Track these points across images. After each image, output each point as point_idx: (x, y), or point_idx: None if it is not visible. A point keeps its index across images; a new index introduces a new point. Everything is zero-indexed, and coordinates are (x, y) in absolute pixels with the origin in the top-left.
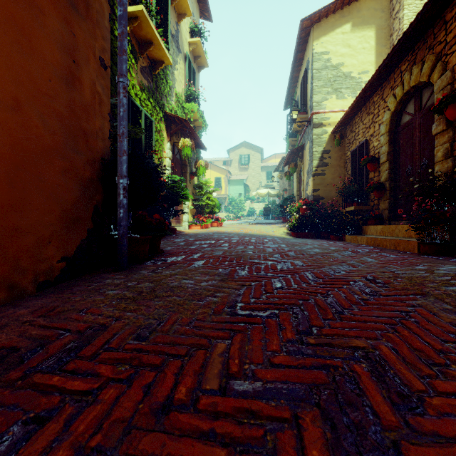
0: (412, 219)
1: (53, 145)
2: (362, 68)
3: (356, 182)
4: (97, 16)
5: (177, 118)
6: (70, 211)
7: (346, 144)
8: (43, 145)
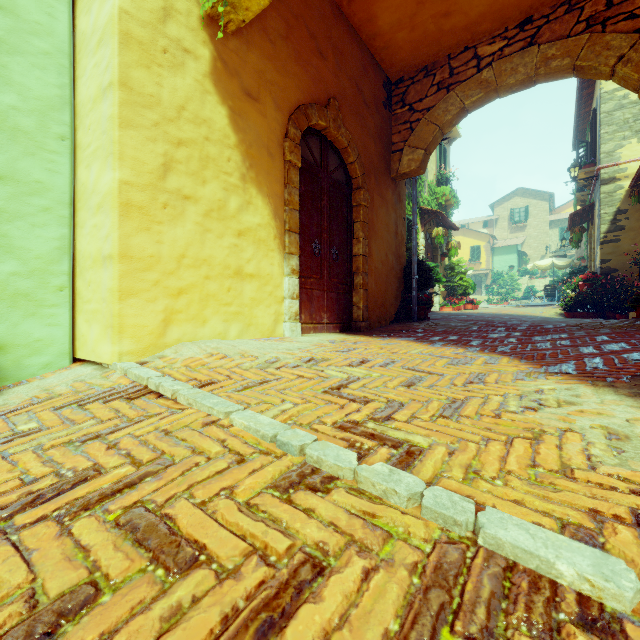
0: None
1: (392, 266)
2: None
3: None
4: (402, 197)
5: (431, 211)
6: (396, 293)
7: None
8: (390, 267)
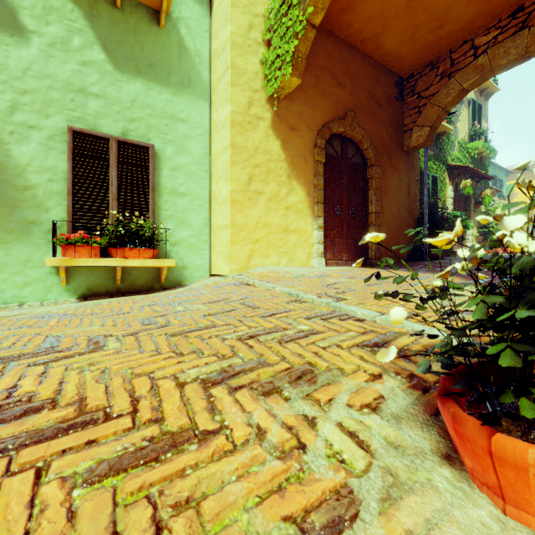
0: None
1: (404, 218)
2: None
3: None
4: (415, 164)
5: (458, 166)
6: (408, 239)
7: None
8: (402, 219)
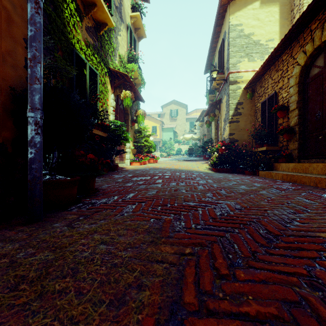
0: (322, 158)
1: None
2: (268, 37)
3: (266, 127)
4: None
5: (119, 73)
6: None
7: (256, 97)
8: None
